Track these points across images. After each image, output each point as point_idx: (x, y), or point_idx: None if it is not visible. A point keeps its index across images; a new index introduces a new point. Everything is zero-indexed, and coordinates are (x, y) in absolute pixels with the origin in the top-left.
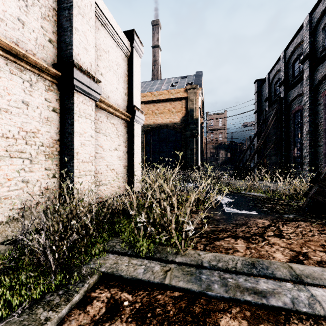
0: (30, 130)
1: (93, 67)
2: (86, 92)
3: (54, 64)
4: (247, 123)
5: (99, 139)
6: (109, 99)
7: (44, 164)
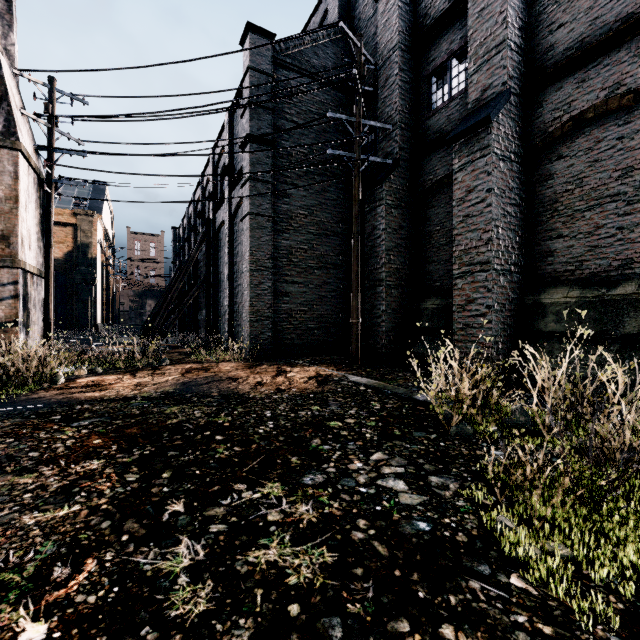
0: None
1: None
2: None
3: None
4: None
5: None
6: None
7: None
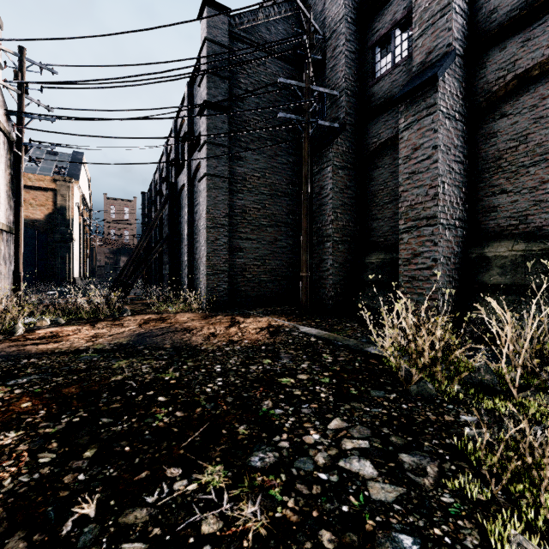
0: None
1: None
2: None
3: None
4: None
5: None
6: None
7: None
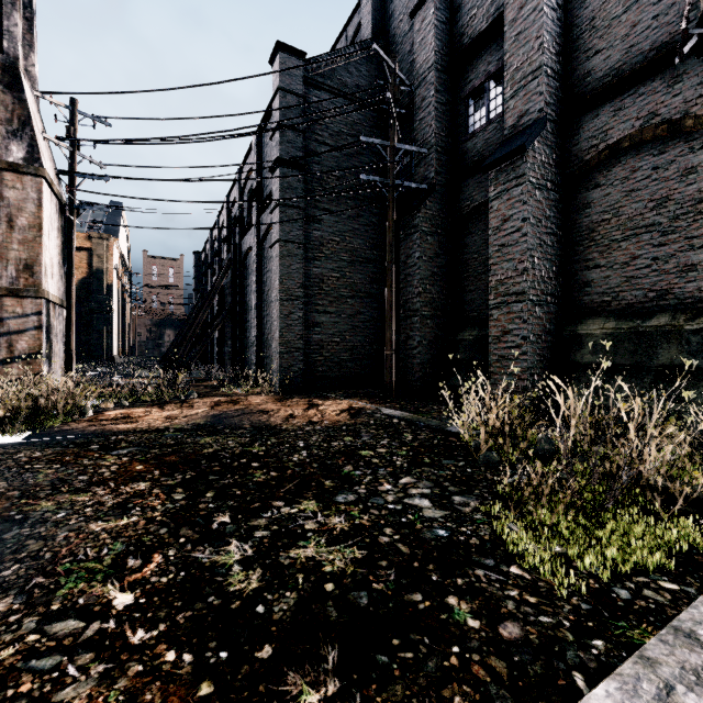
0: None
1: None
2: None
3: None
4: None
5: None
6: None
7: None
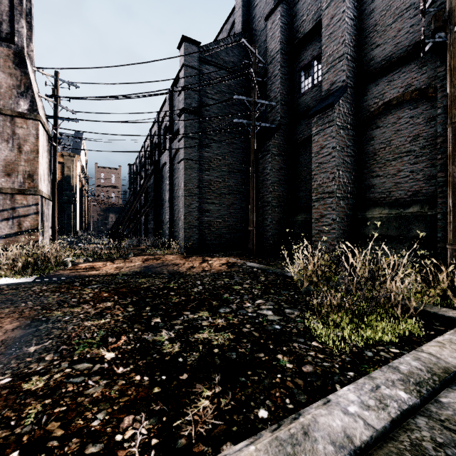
0: None
1: None
2: None
3: None
4: None
5: None
6: None
7: None
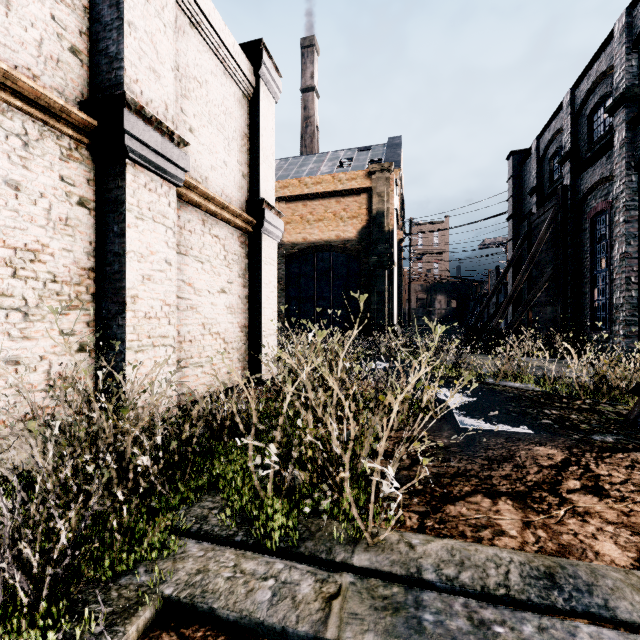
0: (24, 245)
1: (171, 112)
2: (155, 166)
3: (83, 103)
4: (490, 240)
5: (186, 268)
6: (207, 184)
7: (58, 321)
